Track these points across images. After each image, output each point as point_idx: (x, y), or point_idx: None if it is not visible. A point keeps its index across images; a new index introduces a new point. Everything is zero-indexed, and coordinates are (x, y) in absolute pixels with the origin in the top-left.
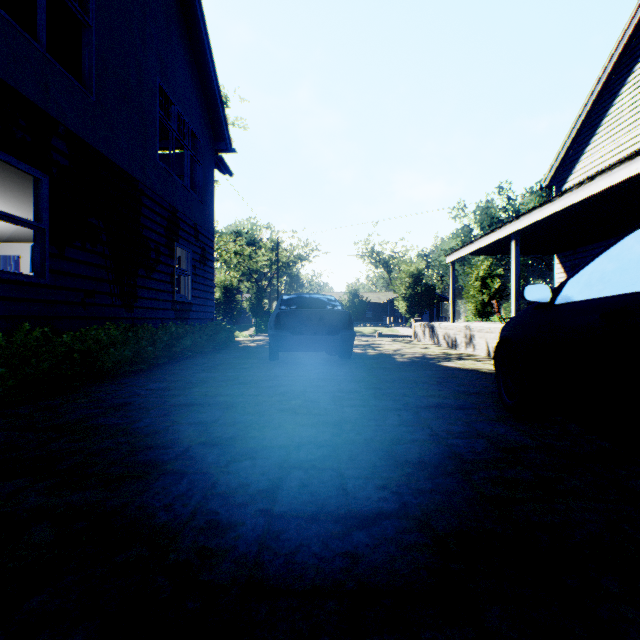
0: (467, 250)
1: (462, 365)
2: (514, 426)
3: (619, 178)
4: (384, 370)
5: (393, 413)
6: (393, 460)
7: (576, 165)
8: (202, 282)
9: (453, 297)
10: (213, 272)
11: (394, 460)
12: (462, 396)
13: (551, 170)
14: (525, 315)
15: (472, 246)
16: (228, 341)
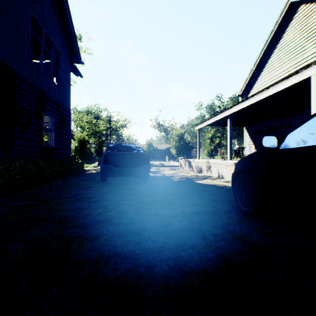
0: (206, 123)
1: (207, 182)
2: (251, 226)
3: (281, 88)
4: (167, 186)
5: (176, 219)
6: (181, 270)
7: (254, 85)
8: (62, 136)
9: (199, 147)
10: (70, 131)
11: (182, 270)
12: (213, 203)
13: (243, 87)
14: (256, 156)
15: (208, 121)
16: (79, 170)
